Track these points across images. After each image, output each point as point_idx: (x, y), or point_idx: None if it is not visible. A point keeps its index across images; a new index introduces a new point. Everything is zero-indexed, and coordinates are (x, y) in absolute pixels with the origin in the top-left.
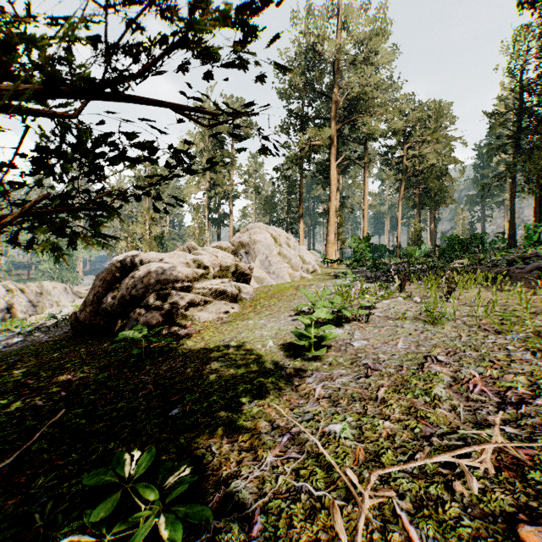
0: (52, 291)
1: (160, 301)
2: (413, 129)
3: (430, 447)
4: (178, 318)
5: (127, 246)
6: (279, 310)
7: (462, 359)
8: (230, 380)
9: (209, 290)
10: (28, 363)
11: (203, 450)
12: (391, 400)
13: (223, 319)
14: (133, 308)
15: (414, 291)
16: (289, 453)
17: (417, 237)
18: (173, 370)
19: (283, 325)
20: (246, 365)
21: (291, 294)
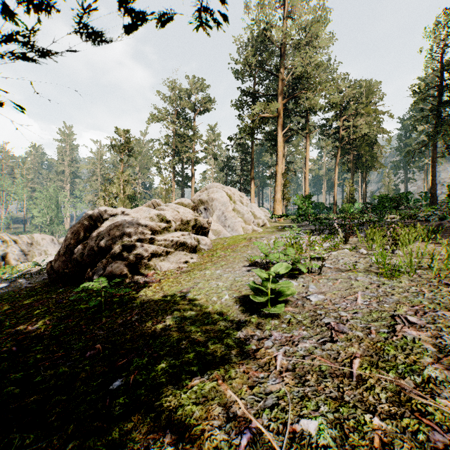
0: (41, 242)
1: (125, 252)
2: (347, 105)
3: None
4: (141, 268)
5: (104, 204)
6: (234, 260)
7: (436, 321)
8: (183, 340)
9: (170, 242)
10: (1, 310)
11: None
12: (371, 378)
13: (182, 269)
14: (101, 258)
15: (357, 243)
16: None
17: (351, 196)
18: (127, 324)
19: (238, 276)
20: (200, 321)
21: (245, 245)
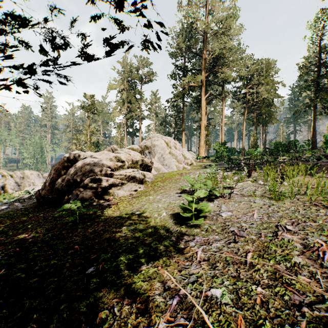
0: (30, 176)
1: (92, 183)
2: (252, 77)
3: (305, 321)
4: (104, 194)
5: (76, 149)
6: (170, 189)
7: (305, 228)
8: (134, 242)
9: (124, 176)
10: (5, 224)
11: (107, 310)
12: (258, 264)
13: (133, 195)
14: (75, 188)
15: (257, 177)
16: (178, 318)
17: (254, 143)
18: (95, 232)
19: (172, 200)
20: (146, 230)
21: (177, 178)
